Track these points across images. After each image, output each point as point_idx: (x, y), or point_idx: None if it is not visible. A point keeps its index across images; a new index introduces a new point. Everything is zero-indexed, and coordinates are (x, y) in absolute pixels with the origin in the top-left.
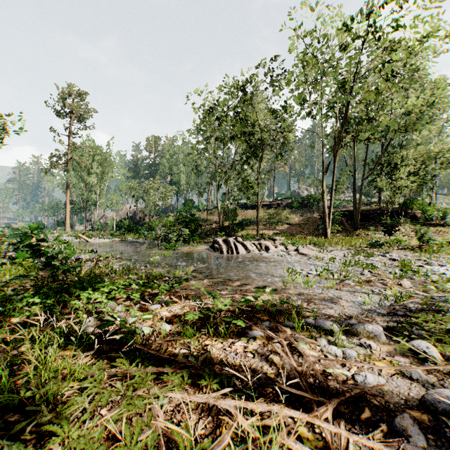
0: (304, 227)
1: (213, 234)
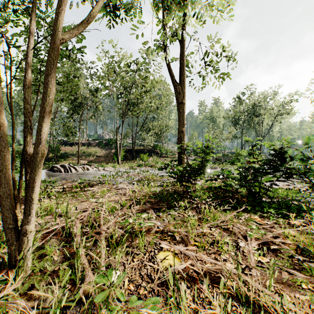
0: (107, 158)
1: None
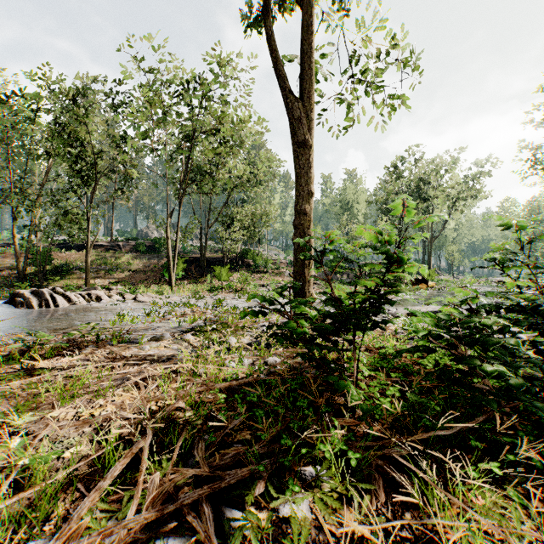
0: (151, 274)
1: (6, 286)
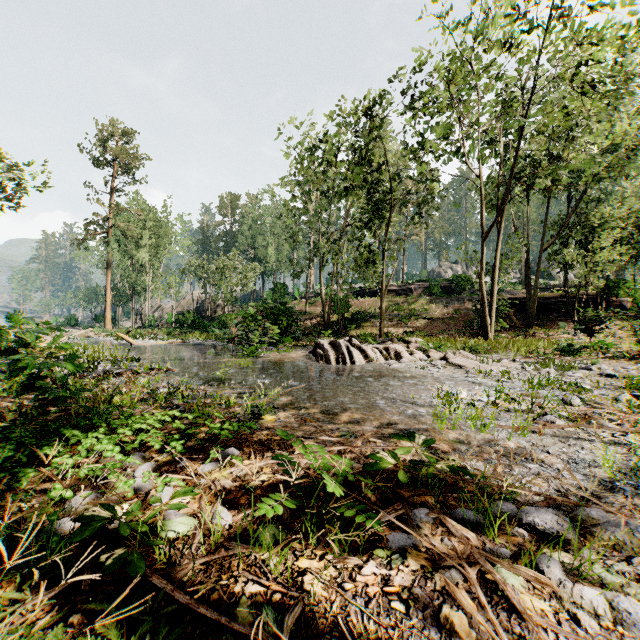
0: (451, 323)
1: (314, 333)
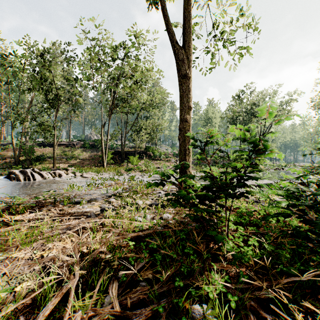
0: (92, 161)
1: (7, 168)
